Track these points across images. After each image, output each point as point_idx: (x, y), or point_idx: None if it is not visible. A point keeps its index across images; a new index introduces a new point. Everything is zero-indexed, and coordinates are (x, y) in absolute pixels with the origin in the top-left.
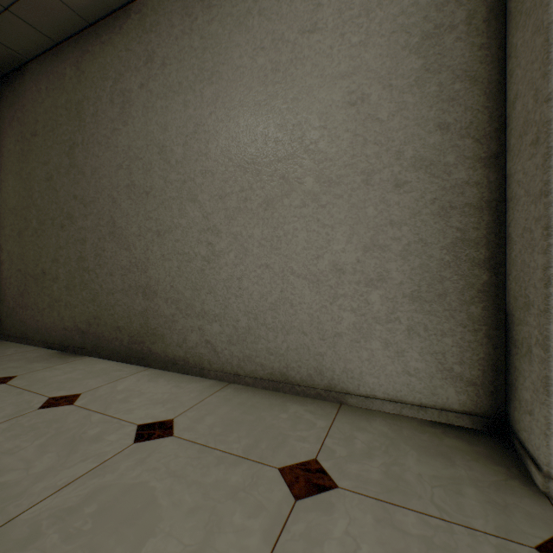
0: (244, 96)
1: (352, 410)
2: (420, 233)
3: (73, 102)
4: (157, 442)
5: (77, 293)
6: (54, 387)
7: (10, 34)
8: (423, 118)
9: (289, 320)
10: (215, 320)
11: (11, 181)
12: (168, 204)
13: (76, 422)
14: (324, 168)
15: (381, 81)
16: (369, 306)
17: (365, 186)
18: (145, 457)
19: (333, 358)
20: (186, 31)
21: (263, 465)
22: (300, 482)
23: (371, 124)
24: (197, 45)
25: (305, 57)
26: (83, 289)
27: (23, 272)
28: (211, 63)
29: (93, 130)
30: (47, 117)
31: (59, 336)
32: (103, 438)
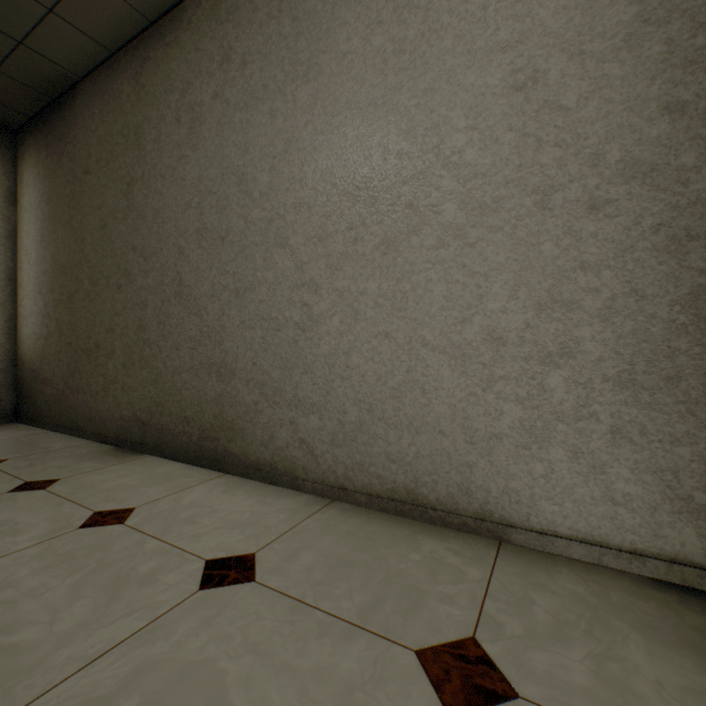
0: (353, 94)
1: (519, 553)
2: (633, 280)
3: (131, 126)
4: (232, 591)
5: (136, 372)
6: (102, 497)
7: (57, 44)
8: (639, 98)
9: (418, 413)
10: (313, 412)
11: (61, 233)
12: (250, 252)
13: (124, 552)
14: (473, 188)
15: (566, 48)
16: (545, 394)
17: (540, 211)
18: (214, 615)
19: (488, 471)
20: (273, 14)
21: (390, 642)
22: (453, 681)
23: (548, 116)
24: (288, 31)
25: (443, 27)
26: (143, 368)
27: (74, 346)
28: (307, 53)
29: (155, 161)
30: (102, 149)
31: (115, 428)
32: (157, 579)
